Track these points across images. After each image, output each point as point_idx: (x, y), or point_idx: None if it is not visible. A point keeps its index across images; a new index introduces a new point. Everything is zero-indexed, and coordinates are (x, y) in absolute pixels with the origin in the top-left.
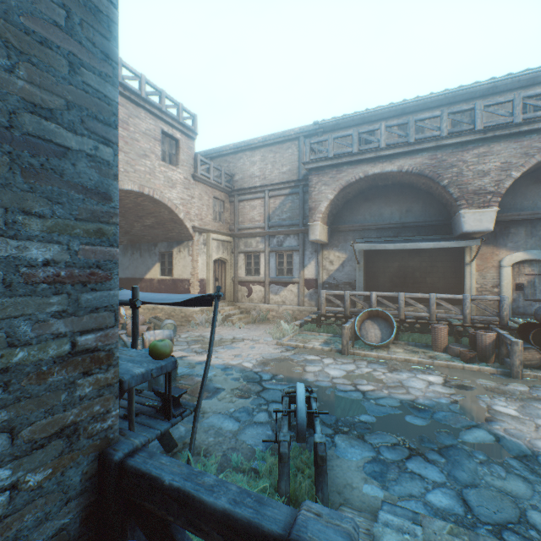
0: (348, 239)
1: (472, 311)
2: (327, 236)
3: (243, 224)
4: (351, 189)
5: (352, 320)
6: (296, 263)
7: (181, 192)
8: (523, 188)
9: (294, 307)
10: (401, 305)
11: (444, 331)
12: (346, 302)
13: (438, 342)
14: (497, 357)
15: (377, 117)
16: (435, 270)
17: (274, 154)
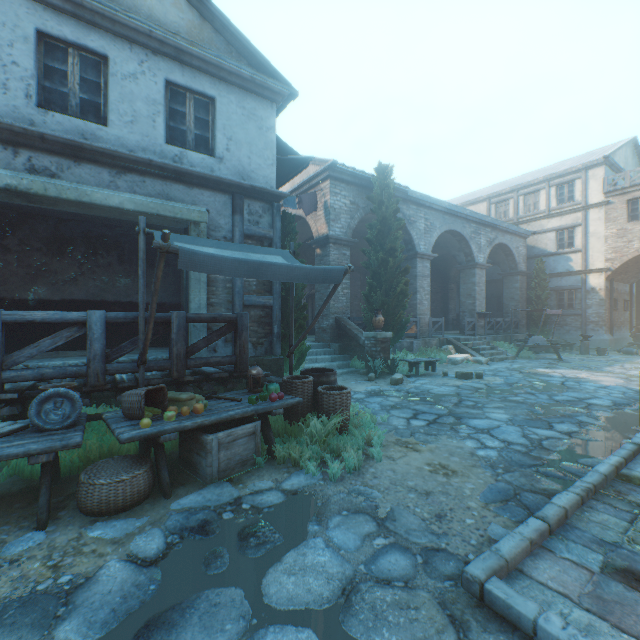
0: None
1: None
2: None
3: None
4: None
5: None
6: None
7: None
8: None
9: None
10: None
11: None
12: None
13: None
14: None
15: None
16: None
17: None
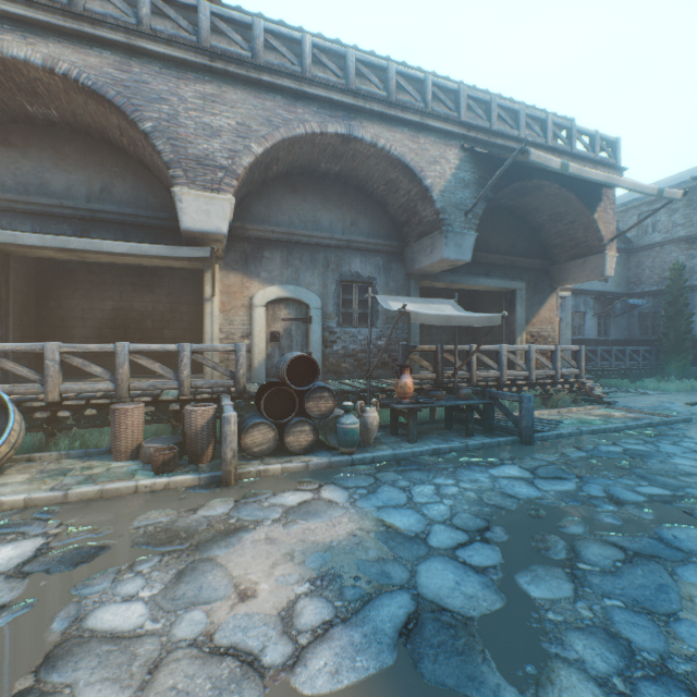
0: None
1: (216, 377)
2: None
3: None
4: None
5: None
6: None
7: None
8: (280, 196)
9: None
10: (52, 371)
11: (135, 416)
12: None
13: (122, 441)
14: None
15: None
16: (180, 317)
17: None
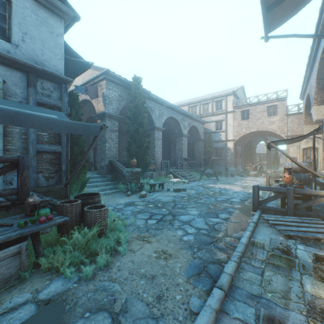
0: None
1: None
2: None
3: None
4: None
5: None
6: None
7: (277, 124)
8: None
9: None
10: None
11: None
12: None
13: None
14: None
15: None
16: None
17: None
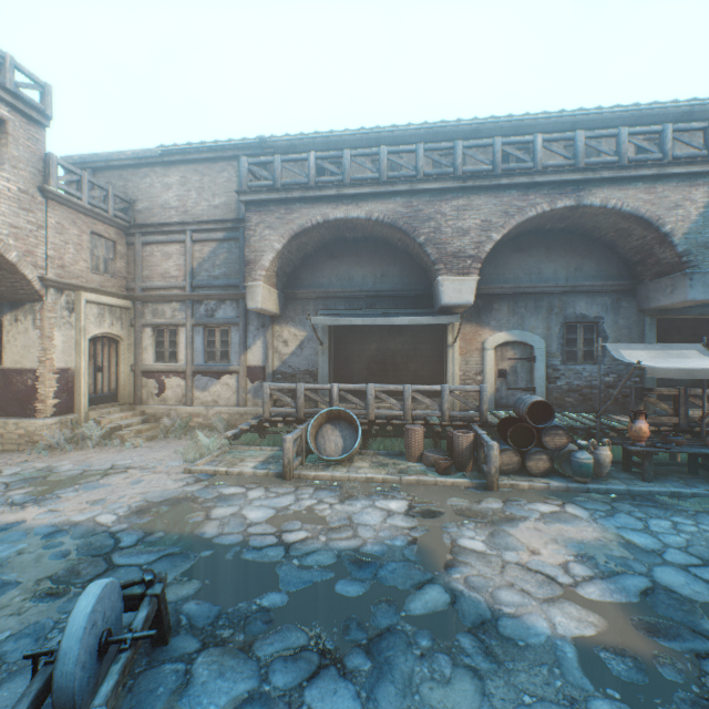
0: (309, 310)
1: (455, 405)
2: (279, 304)
3: (151, 281)
4: (308, 239)
5: (303, 427)
6: (235, 343)
7: (11, 214)
8: (506, 257)
9: (232, 408)
10: (371, 401)
11: (419, 434)
12: (299, 399)
13: (412, 449)
14: (476, 463)
15: (346, 145)
16: (419, 353)
17: (201, 176)
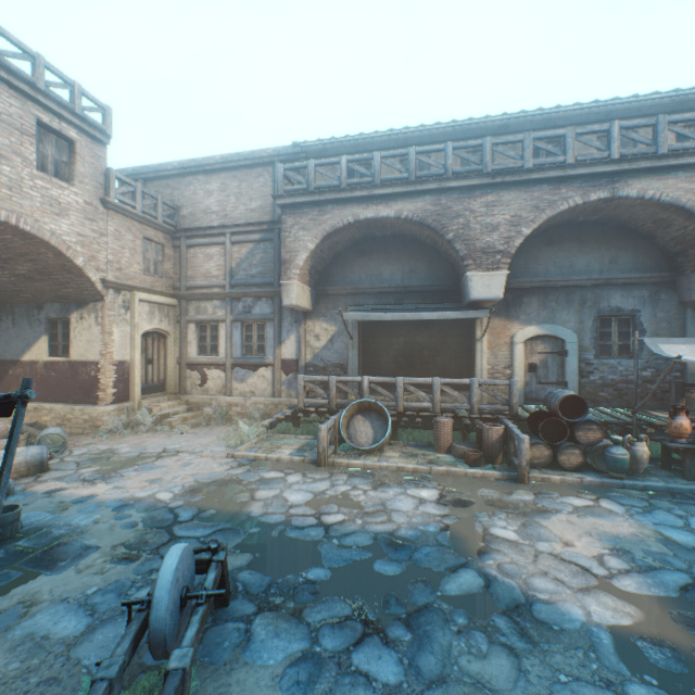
0: (339, 306)
1: (484, 398)
2: (311, 301)
3: (195, 280)
4: (339, 238)
5: (336, 417)
6: (270, 337)
7: (79, 224)
8: (536, 251)
9: (267, 399)
10: (400, 394)
11: (448, 426)
12: (331, 391)
13: (441, 441)
14: (505, 455)
15: (375, 147)
16: (446, 347)
17: (239, 182)
